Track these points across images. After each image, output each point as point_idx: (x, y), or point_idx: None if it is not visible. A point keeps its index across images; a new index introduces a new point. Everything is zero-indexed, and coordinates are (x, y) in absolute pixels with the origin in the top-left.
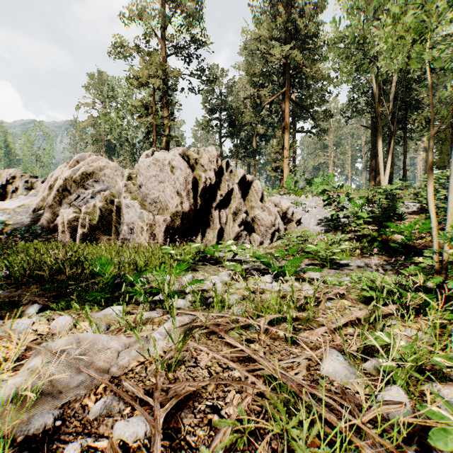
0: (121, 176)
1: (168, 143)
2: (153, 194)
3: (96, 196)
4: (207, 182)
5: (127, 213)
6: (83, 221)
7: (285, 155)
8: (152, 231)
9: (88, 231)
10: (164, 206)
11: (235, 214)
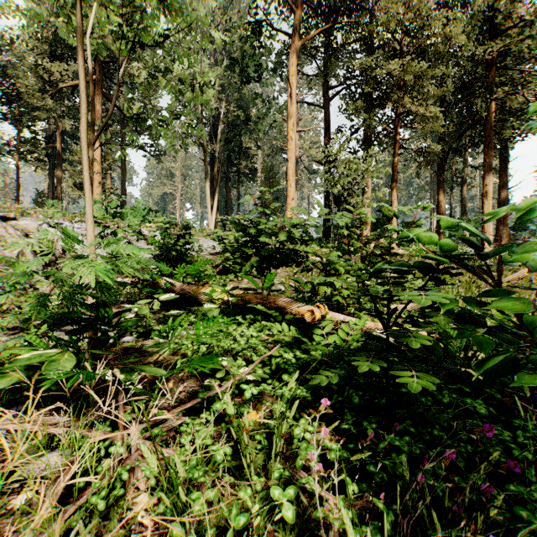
0: None
1: None
2: None
3: None
4: None
5: None
6: None
7: (95, 169)
8: None
9: None
10: None
11: None
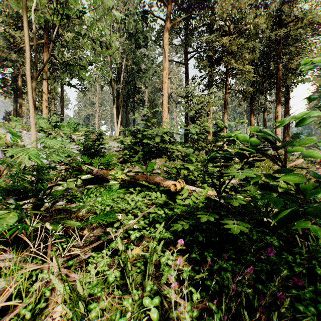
0: None
1: None
2: None
3: None
4: None
5: None
6: None
7: (44, 98)
8: None
9: None
10: None
11: None
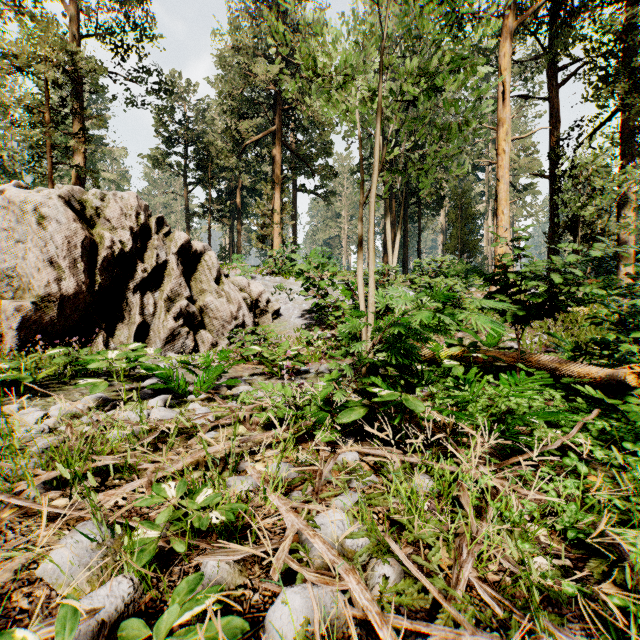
0: None
1: (82, 180)
2: (5, 262)
3: None
4: (115, 248)
5: None
6: None
7: (275, 220)
8: None
9: None
10: (27, 284)
11: (171, 300)
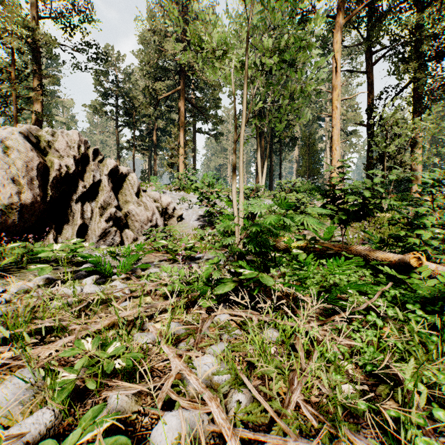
0: None
1: (40, 121)
2: None
3: None
4: (62, 171)
5: None
6: None
7: (180, 152)
8: None
9: None
10: None
11: (103, 208)
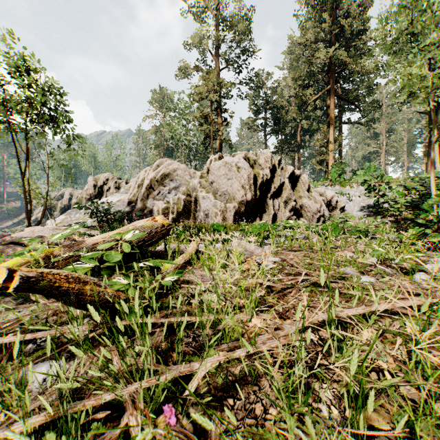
0: (188, 175)
1: (221, 145)
2: (223, 188)
3: (171, 192)
4: (263, 178)
5: (203, 203)
6: (173, 209)
7: (330, 148)
8: (223, 215)
9: (176, 216)
10: (231, 197)
11: (286, 202)
